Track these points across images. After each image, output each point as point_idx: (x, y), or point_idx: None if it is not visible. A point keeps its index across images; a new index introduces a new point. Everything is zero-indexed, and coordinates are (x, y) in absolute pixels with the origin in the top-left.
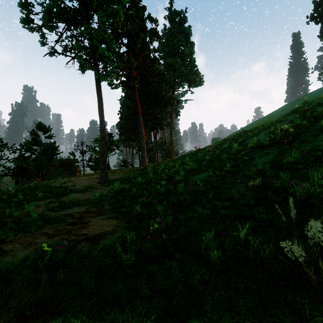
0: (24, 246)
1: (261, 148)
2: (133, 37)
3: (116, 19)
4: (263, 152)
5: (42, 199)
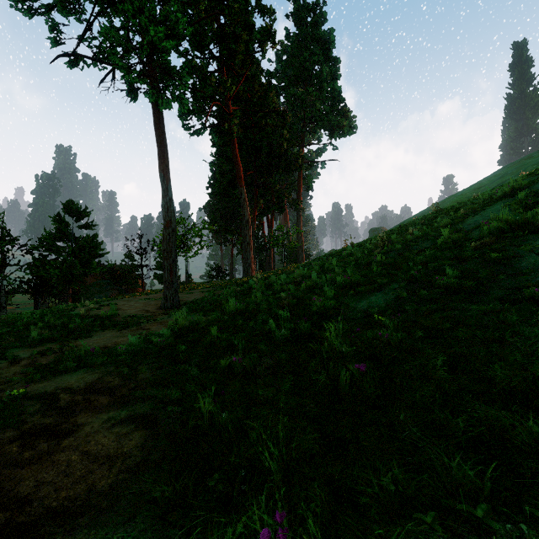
0: None
1: (526, 231)
2: (230, 41)
3: None
4: None
5: (36, 343)
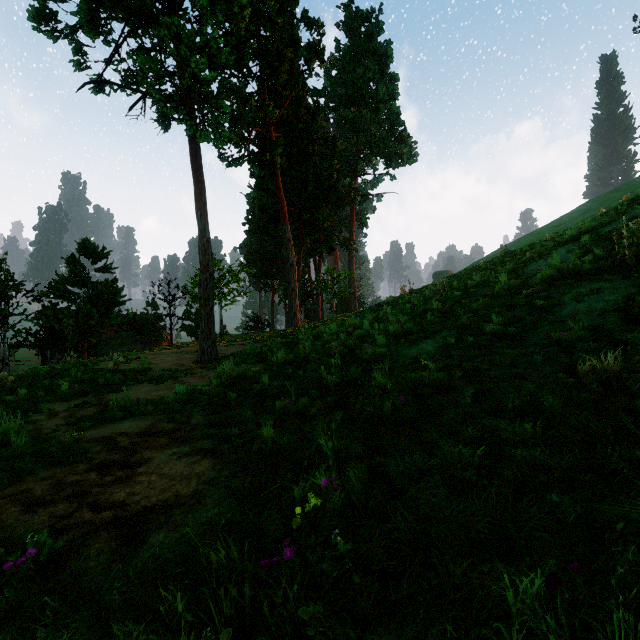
0: None
1: (574, 279)
2: (273, 59)
3: (234, 10)
4: (584, 288)
5: (67, 398)
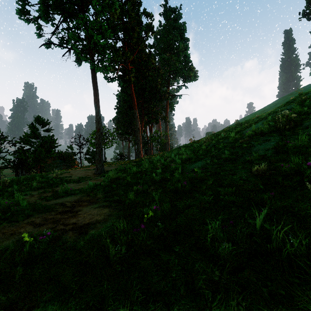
0: (7, 236)
1: (260, 135)
2: (129, 31)
3: (112, 11)
4: (263, 139)
5: (36, 189)
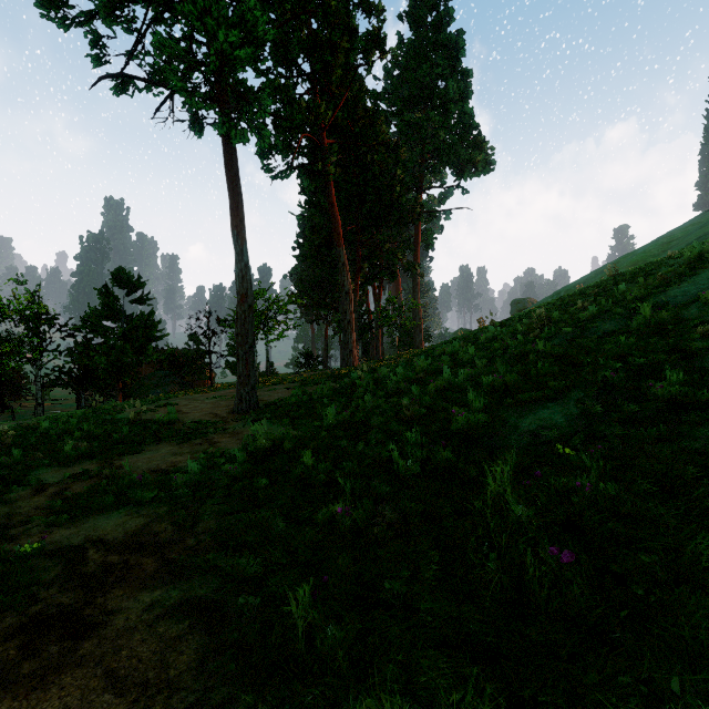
0: None
1: None
2: (325, 51)
3: None
4: None
5: (69, 461)
